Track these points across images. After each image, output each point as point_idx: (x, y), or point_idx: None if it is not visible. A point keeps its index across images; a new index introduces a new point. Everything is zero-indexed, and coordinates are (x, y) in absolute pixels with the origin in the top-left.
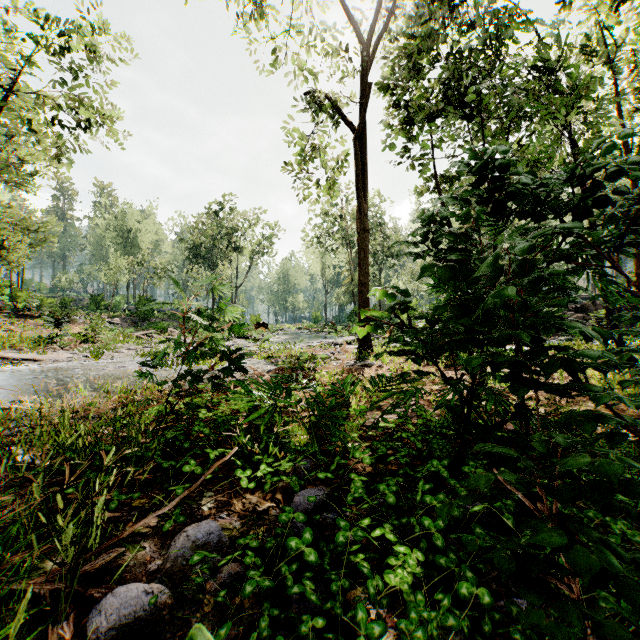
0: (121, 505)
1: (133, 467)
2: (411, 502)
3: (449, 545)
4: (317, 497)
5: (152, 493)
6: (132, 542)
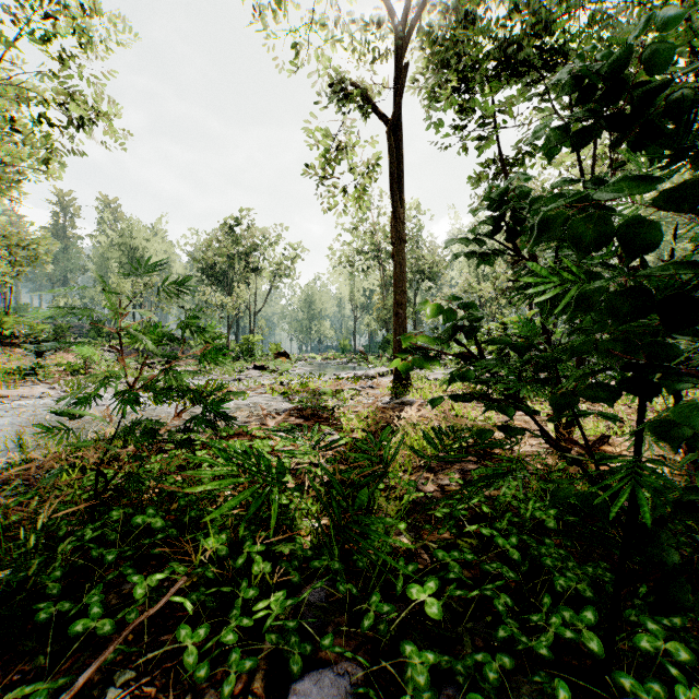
0: None
1: None
2: None
3: None
4: (335, 697)
5: (8, 678)
6: None
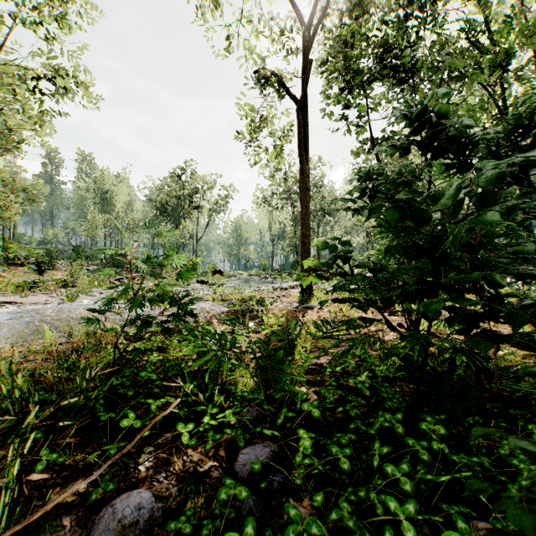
0: (53, 463)
1: (71, 419)
2: (366, 465)
3: (421, 534)
4: (263, 455)
5: (87, 449)
6: (50, 518)
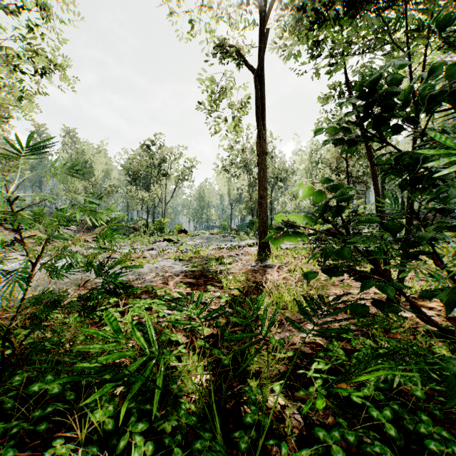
0: None
1: None
2: None
3: None
4: None
5: None
6: None
